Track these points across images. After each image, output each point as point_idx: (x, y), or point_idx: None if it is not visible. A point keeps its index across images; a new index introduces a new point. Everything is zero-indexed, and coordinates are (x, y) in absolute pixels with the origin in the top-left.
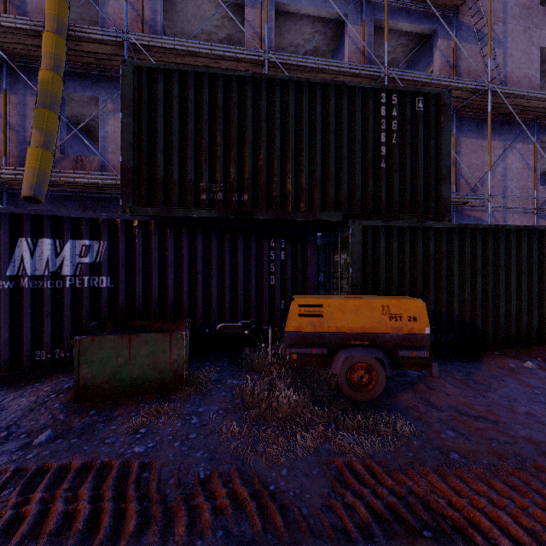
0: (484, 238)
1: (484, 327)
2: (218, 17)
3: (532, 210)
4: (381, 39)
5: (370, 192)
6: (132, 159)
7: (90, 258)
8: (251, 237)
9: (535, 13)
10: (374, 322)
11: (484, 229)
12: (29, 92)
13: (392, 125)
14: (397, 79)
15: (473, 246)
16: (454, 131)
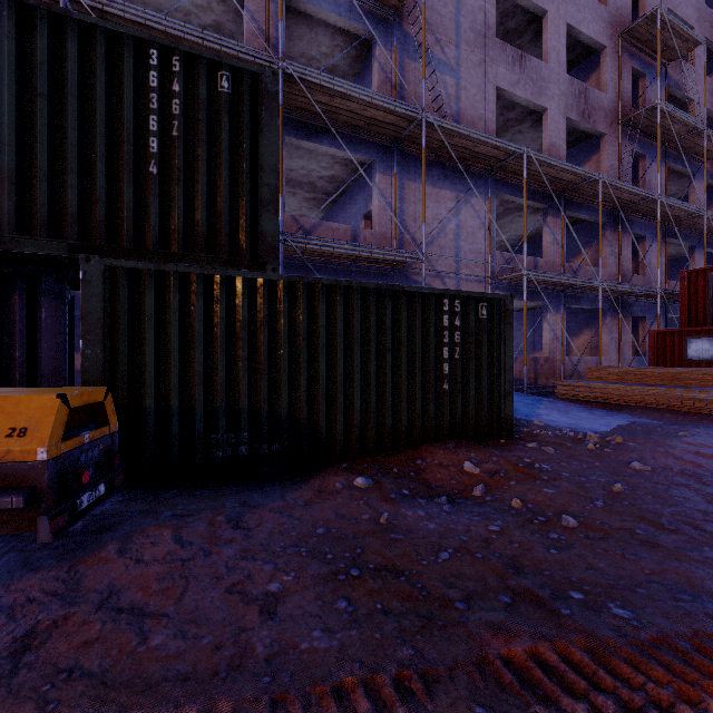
0: (331, 299)
1: (331, 428)
2: None
3: (489, 279)
4: (311, 32)
5: (127, 211)
6: None
7: None
8: None
9: (491, 44)
10: None
11: (331, 287)
12: None
13: (173, 107)
14: (297, 78)
15: (314, 310)
16: (395, 170)
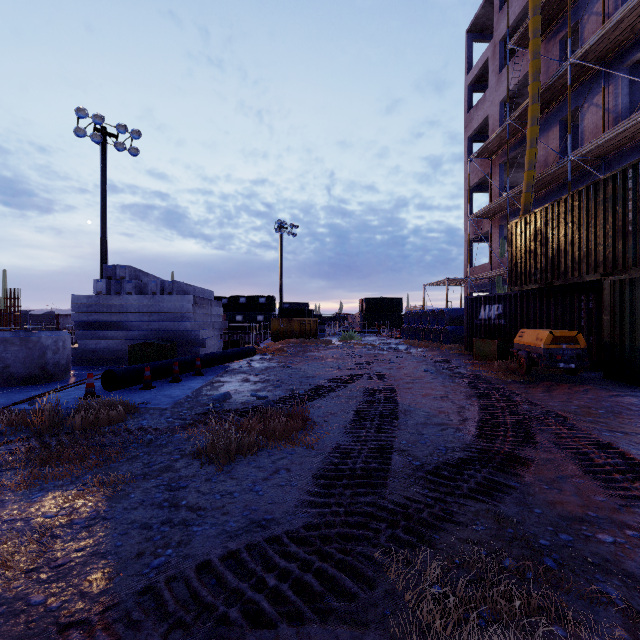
0: None
1: None
2: None
3: None
4: None
5: (619, 253)
6: (511, 266)
7: (498, 312)
8: (566, 295)
9: None
10: (531, 341)
11: None
12: None
13: (639, 191)
14: None
15: None
16: None
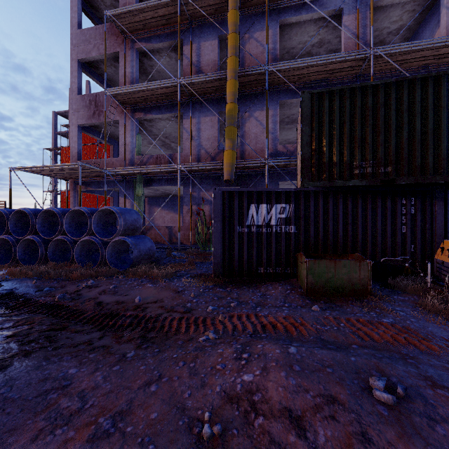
0: None
1: None
2: (315, 29)
3: None
4: None
5: None
6: (308, 152)
7: (284, 214)
8: (386, 197)
9: None
10: None
11: None
12: (201, 115)
13: None
14: None
15: None
16: None
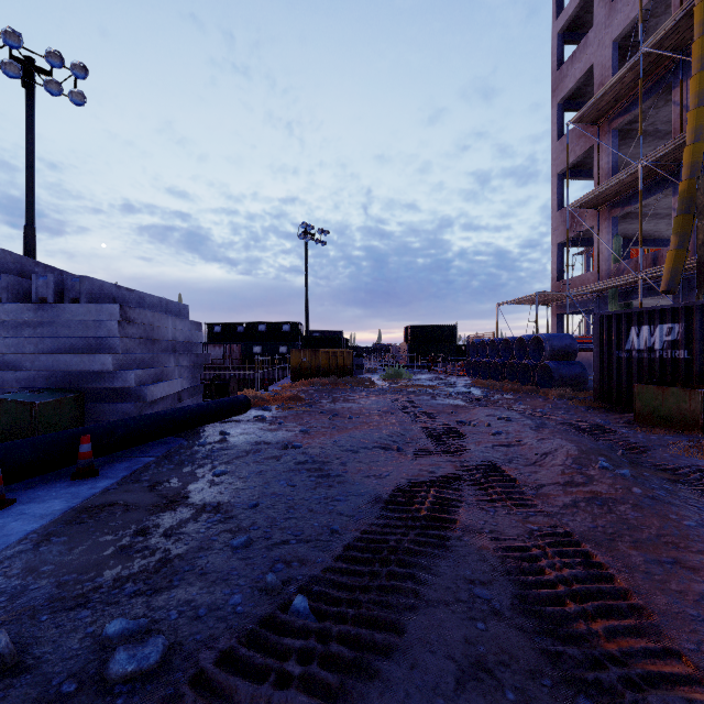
0: None
1: None
2: None
3: None
4: None
5: None
6: None
7: (671, 336)
8: None
9: None
10: None
11: None
12: None
13: None
14: None
15: None
16: None
